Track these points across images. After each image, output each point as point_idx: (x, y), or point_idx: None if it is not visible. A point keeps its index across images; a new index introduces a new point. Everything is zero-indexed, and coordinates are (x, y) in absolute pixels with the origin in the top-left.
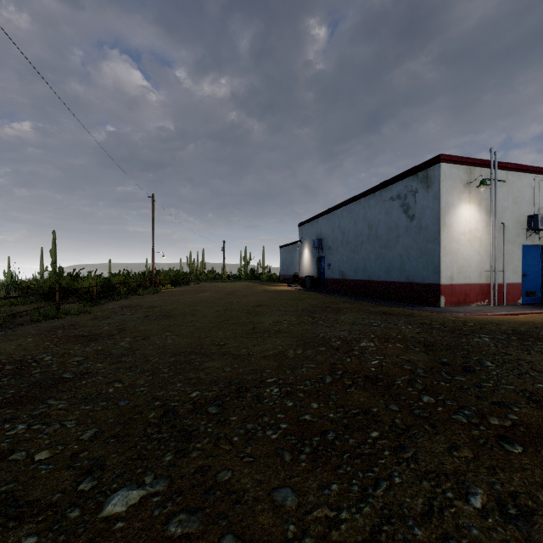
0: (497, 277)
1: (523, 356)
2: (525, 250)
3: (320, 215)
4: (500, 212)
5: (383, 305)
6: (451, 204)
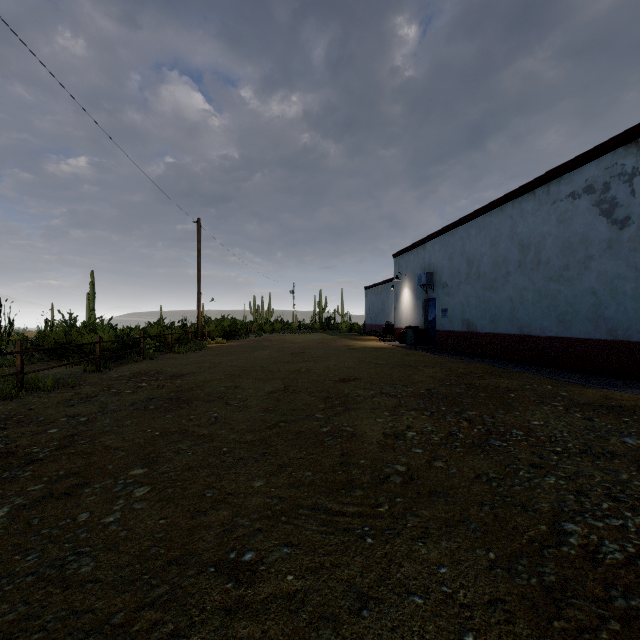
0: None
1: None
2: None
3: (429, 239)
4: None
5: (572, 383)
6: None
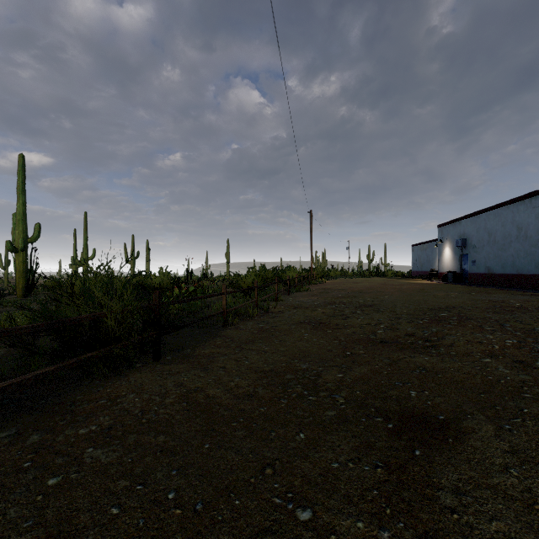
0: None
1: None
2: None
3: (463, 218)
4: None
5: (531, 292)
6: None
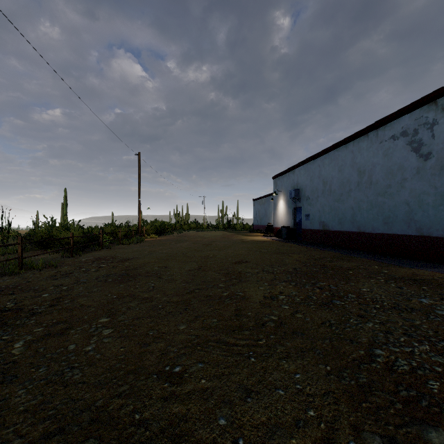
0: None
1: None
2: None
3: (297, 166)
4: None
5: (392, 264)
6: None
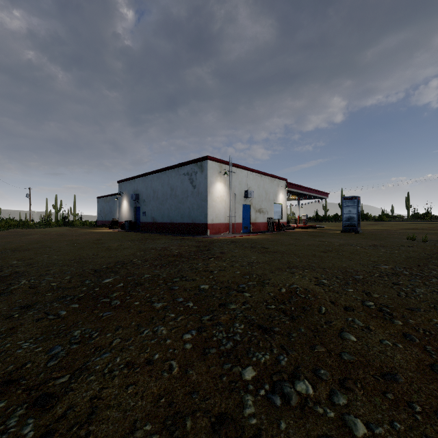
0: (232, 219)
1: (227, 246)
2: (244, 207)
3: (137, 177)
4: (233, 188)
5: (179, 236)
6: (213, 182)
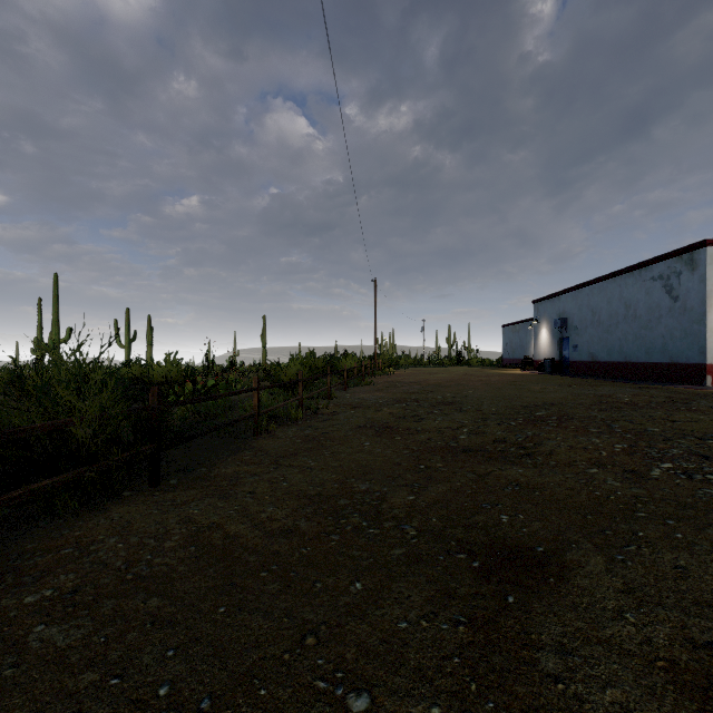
0: None
1: None
2: None
3: (563, 292)
4: None
5: (640, 384)
6: None
